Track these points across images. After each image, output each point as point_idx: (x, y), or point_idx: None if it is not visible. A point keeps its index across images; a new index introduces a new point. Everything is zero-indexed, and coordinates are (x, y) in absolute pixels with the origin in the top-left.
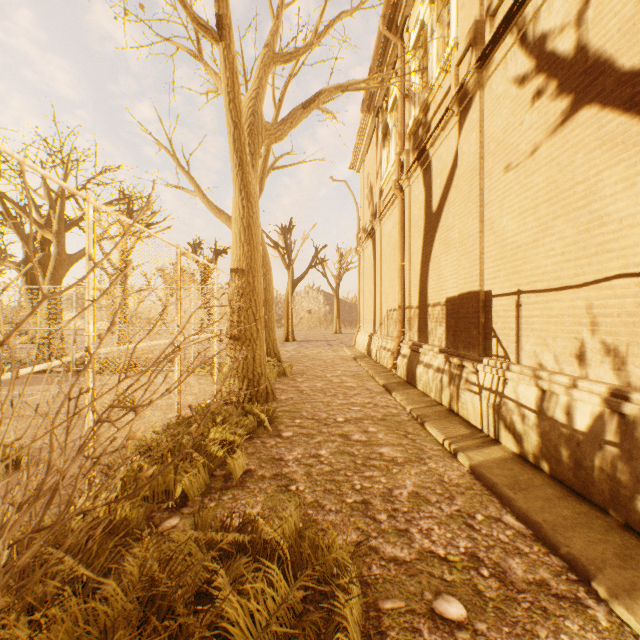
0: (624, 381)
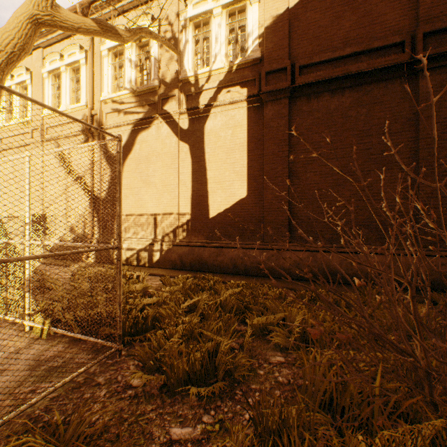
0: (78, 235)
